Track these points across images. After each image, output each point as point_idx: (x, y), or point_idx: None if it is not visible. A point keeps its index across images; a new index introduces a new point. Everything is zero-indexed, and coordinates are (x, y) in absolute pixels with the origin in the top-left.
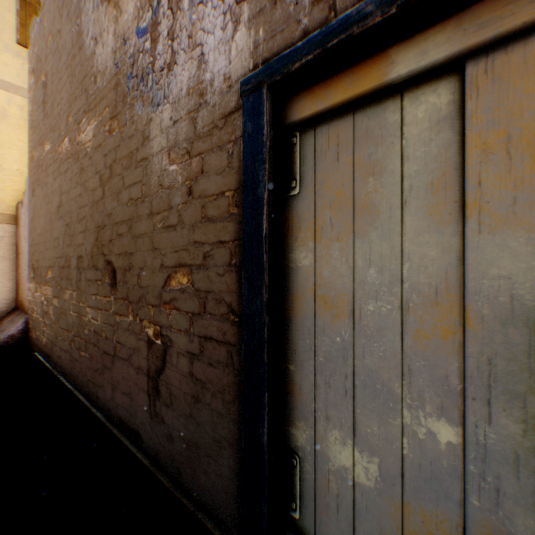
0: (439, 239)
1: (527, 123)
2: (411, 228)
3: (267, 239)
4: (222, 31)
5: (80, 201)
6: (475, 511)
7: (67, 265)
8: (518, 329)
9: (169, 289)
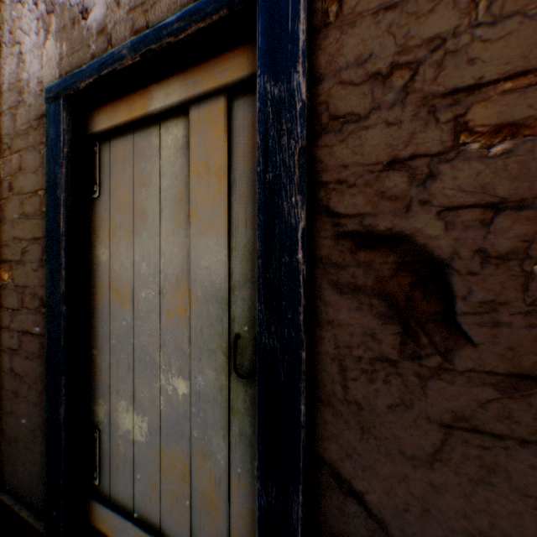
0: (179, 239)
1: (217, 158)
2: (165, 230)
3: (64, 236)
4: (37, 35)
5: None
6: (195, 441)
7: None
8: (214, 305)
9: None
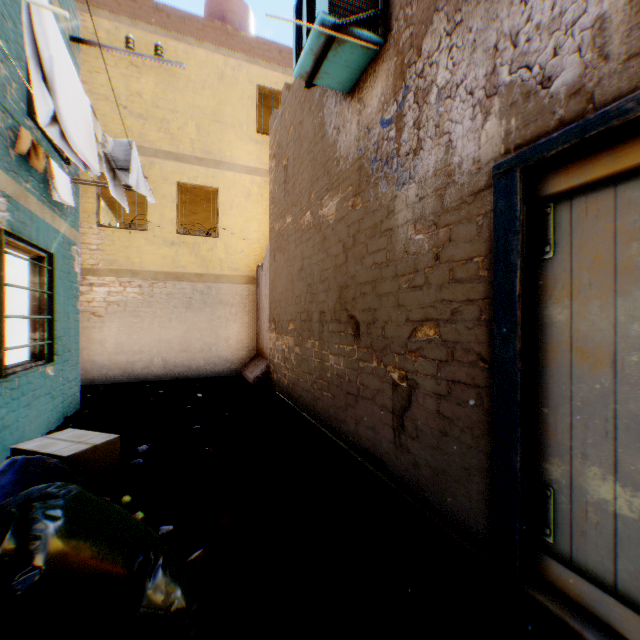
0: None
1: None
2: None
3: (519, 298)
4: (471, 121)
5: (322, 265)
6: None
7: (308, 319)
8: None
9: (414, 340)
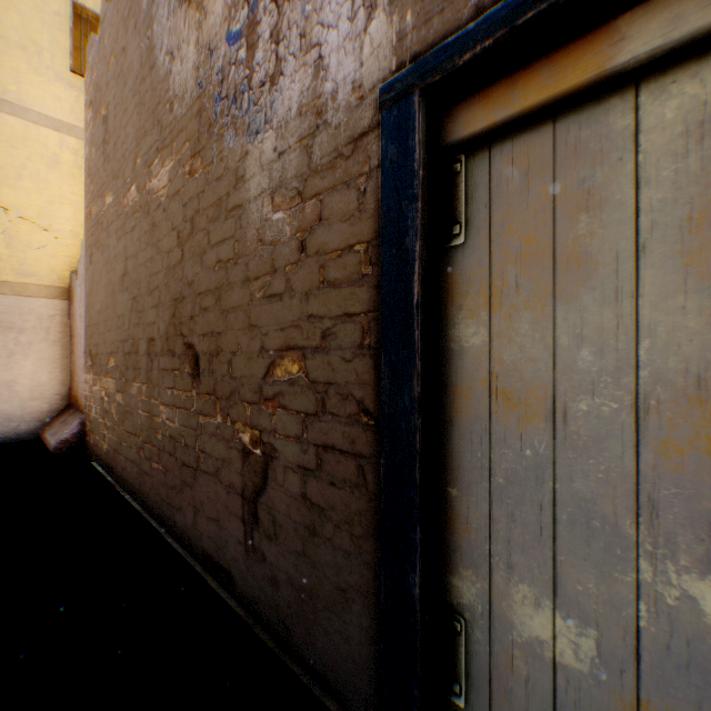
0: (702, 302)
1: None
2: (652, 287)
3: (419, 308)
4: (350, 22)
5: (151, 267)
6: None
7: (134, 350)
8: None
9: (272, 381)
